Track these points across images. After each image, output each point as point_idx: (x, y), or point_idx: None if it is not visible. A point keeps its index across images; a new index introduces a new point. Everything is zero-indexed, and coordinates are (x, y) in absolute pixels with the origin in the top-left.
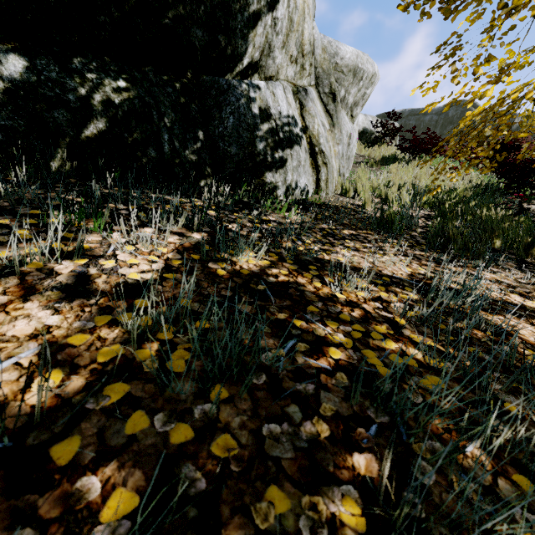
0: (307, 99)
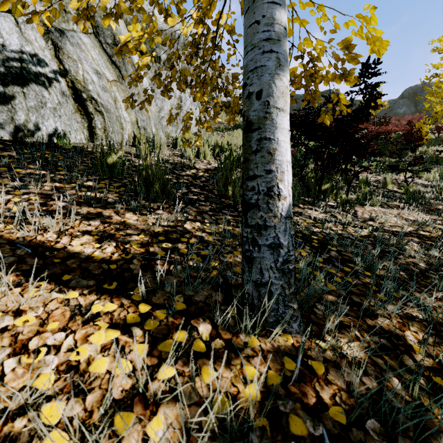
0: (63, 41)
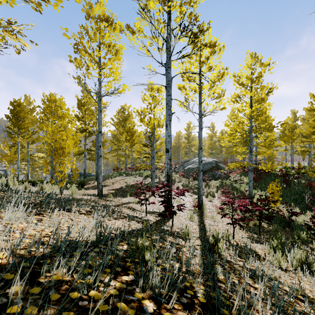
0: None
